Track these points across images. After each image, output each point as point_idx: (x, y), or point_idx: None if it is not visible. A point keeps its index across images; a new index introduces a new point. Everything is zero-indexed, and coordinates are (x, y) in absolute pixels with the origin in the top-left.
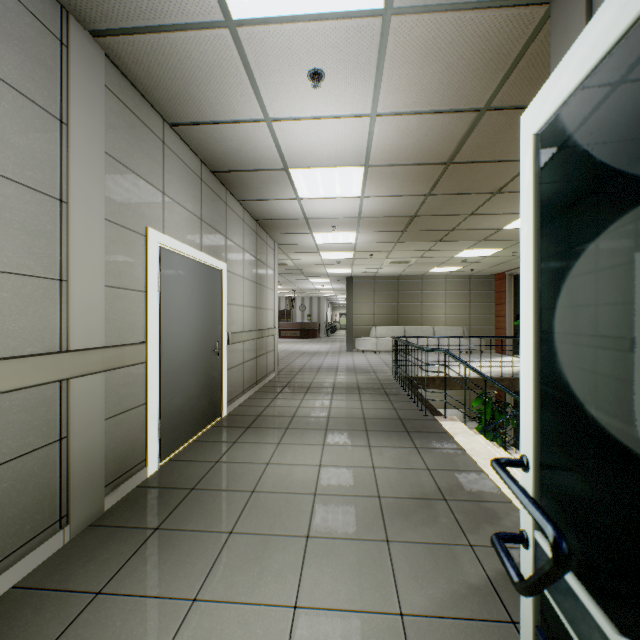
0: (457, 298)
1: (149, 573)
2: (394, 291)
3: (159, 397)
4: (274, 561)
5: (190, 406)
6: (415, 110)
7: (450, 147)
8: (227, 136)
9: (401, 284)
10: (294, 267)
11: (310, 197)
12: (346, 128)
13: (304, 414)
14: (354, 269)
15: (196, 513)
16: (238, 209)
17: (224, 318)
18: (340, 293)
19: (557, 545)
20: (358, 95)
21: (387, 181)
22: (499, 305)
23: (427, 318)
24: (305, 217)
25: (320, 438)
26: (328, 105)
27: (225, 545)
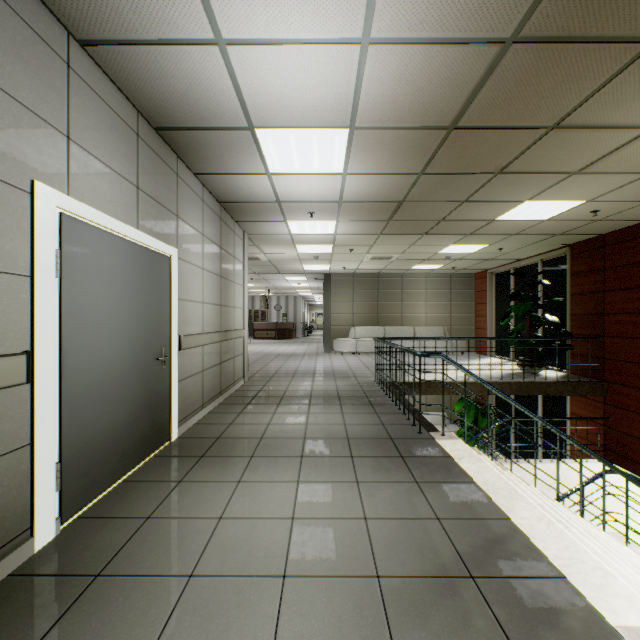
0: (438, 297)
1: None
2: (374, 289)
3: (59, 430)
4: None
5: (118, 435)
6: (421, 36)
7: (457, 103)
8: (166, 68)
9: (381, 282)
10: (268, 262)
11: (283, 172)
12: (328, 63)
13: (275, 434)
14: (332, 265)
15: (88, 633)
16: (195, 185)
17: (174, 317)
18: (317, 292)
19: None
20: (346, 2)
21: (375, 152)
22: (480, 304)
23: (408, 318)
24: (278, 200)
25: (294, 471)
26: (304, 19)
27: None
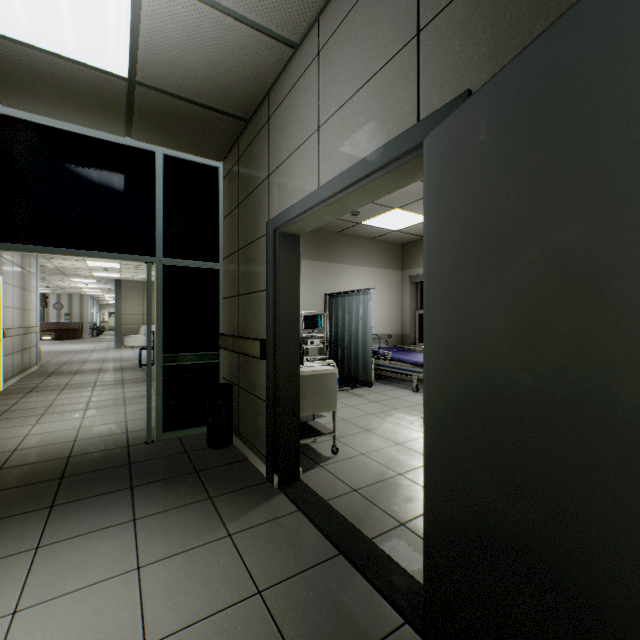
0: None
1: (6, 425)
2: None
3: None
4: (71, 414)
5: None
6: None
7: None
8: None
9: None
10: (55, 268)
11: None
12: None
13: (76, 383)
14: (123, 275)
15: (17, 414)
16: None
17: (1, 317)
18: (109, 292)
19: (140, 352)
20: None
21: None
22: None
23: None
24: None
25: (91, 389)
26: None
27: (43, 416)
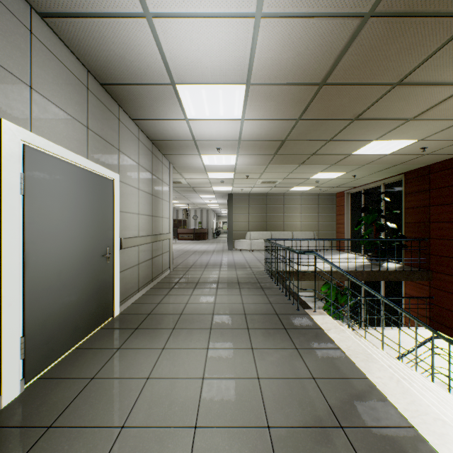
0: (309, 210)
1: None
2: (263, 205)
3: (23, 312)
4: None
5: (71, 314)
6: (301, 11)
7: (326, 64)
8: (107, 36)
9: (269, 199)
10: (187, 185)
11: (197, 118)
12: (230, 33)
13: (191, 311)
14: (234, 187)
15: None
16: (132, 127)
17: (116, 224)
18: (223, 206)
19: None
20: None
21: (265, 103)
22: (339, 215)
23: (288, 225)
24: (194, 139)
25: (204, 340)
26: None
27: None
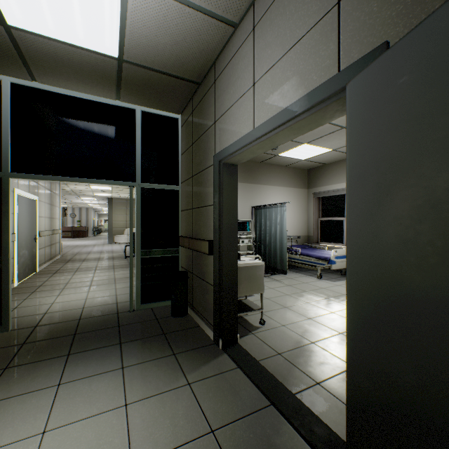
0: None
1: (40, 295)
2: None
3: (17, 256)
4: (81, 289)
5: (26, 263)
6: None
7: None
8: None
9: None
10: (71, 191)
11: None
12: None
13: (84, 267)
14: (113, 194)
15: (47, 288)
16: None
17: (38, 224)
18: (105, 206)
19: (125, 248)
20: None
21: None
22: None
23: None
24: None
25: (93, 272)
26: None
27: (63, 290)
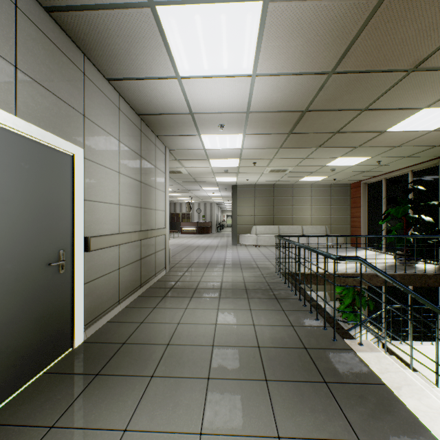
0: (320, 202)
1: None
2: (270, 197)
3: None
4: None
5: None
6: None
7: None
8: None
9: (276, 191)
10: (188, 175)
11: (192, 74)
12: None
13: (183, 339)
14: (239, 178)
15: None
16: (109, 91)
17: (78, 218)
18: (227, 200)
19: None
20: None
21: (289, 41)
22: (354, 208)
23: (297, 218)
24: (190, 111)
25: (197, 408)
26: None
27: None
